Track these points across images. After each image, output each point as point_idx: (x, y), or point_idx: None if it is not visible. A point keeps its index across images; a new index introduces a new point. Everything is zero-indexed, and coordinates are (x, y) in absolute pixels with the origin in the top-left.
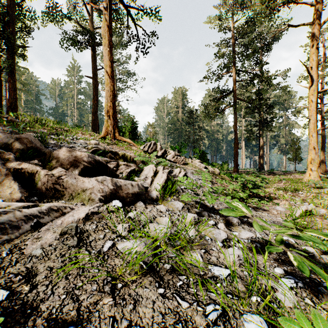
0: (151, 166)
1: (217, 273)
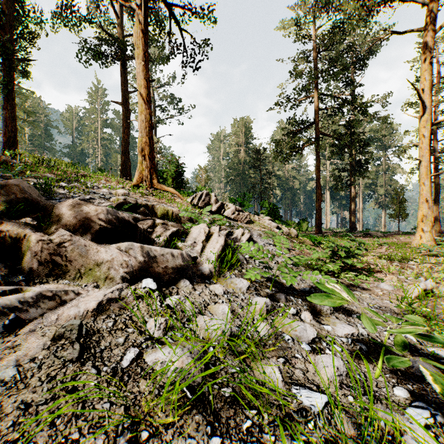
0: (202, 226)
1: (307, 402)
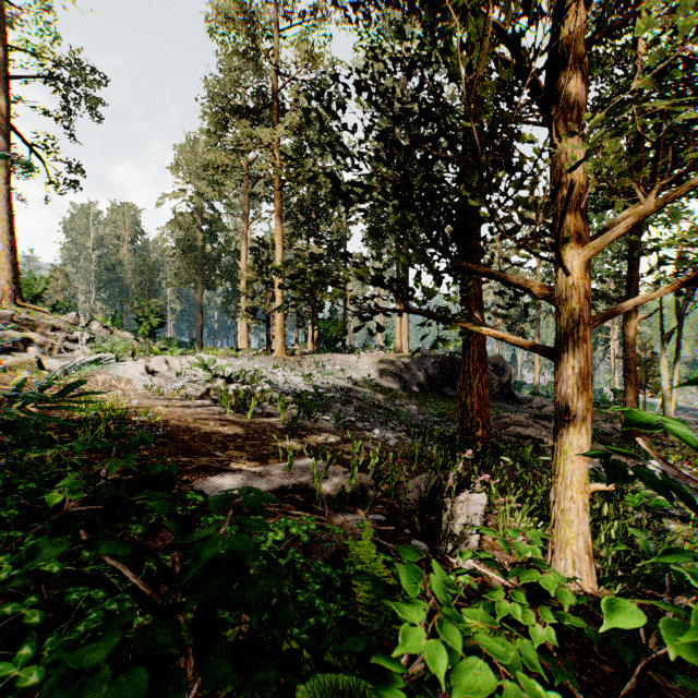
0: (80, 332)
1: None
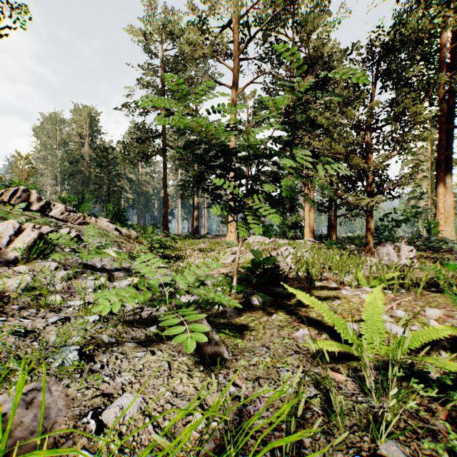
0: (11, 222)
1: (73, 303)
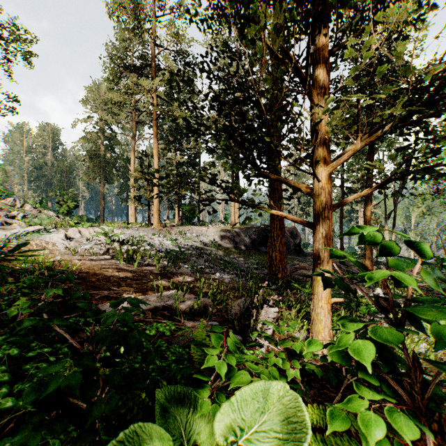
0: (17, 211)
1: None
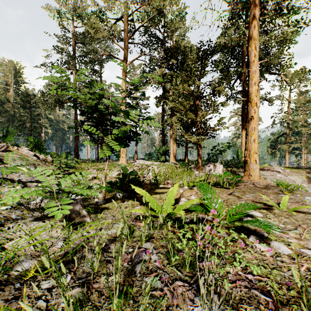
0: None
1: None
